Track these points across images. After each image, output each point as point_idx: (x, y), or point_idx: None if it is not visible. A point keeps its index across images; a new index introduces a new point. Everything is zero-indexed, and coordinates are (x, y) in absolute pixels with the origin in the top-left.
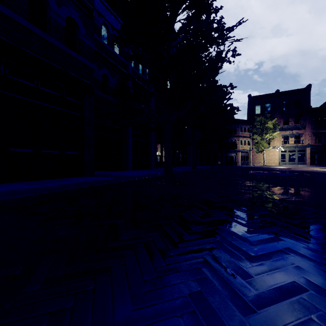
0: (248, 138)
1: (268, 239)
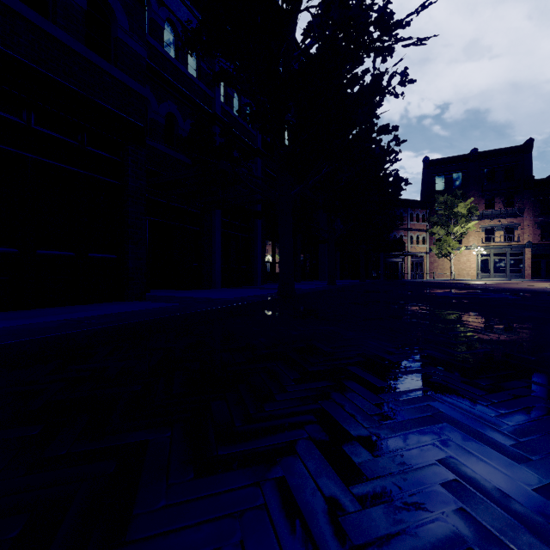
0: (423, 232)
1: None
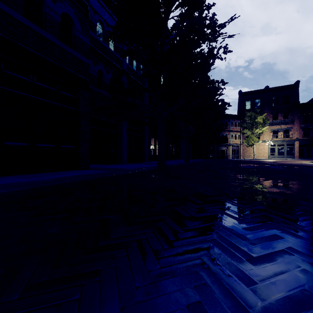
0: (238, 132)
1: (268, 237)
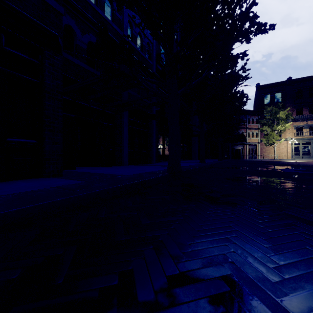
0: (256, 130)
1: None
